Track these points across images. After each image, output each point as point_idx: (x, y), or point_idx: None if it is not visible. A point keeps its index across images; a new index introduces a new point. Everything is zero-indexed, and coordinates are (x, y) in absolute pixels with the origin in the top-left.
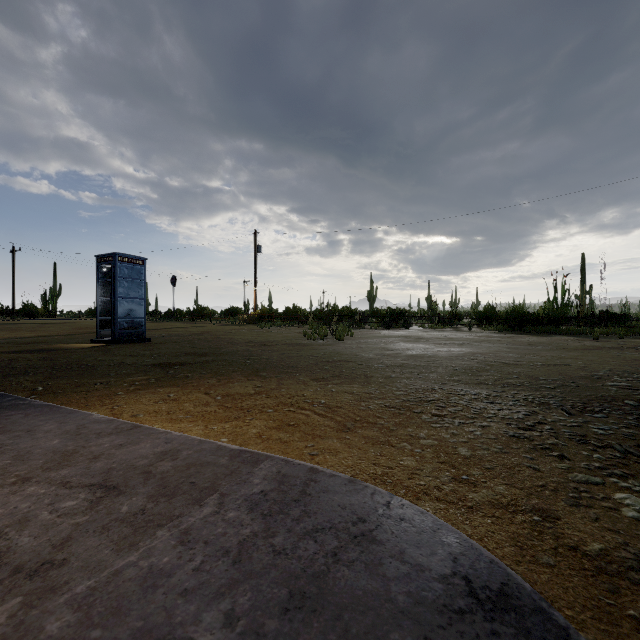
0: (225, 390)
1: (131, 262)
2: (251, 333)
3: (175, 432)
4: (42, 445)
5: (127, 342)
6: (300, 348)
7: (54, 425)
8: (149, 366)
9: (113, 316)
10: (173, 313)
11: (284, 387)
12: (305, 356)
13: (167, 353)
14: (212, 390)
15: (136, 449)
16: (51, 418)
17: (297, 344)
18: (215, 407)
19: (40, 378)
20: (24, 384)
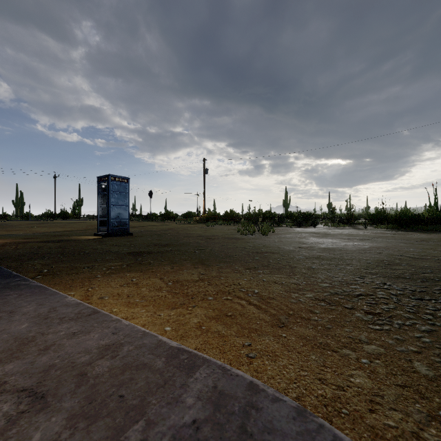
0: (176, 276)
1: (119, 181)
2: (201, 229)
3: (124, 320)
4: (11, 329)
5: (117, 235)
6: (235, 241)
7: (33, 307)
8: (125, 254)
9: (108, 218)
10: (150, 216)
11: (223, 275)
12: (239, 248)
13: (141, 244)
14: (166, 276)
15: (84, 340)
16: (35, 299)
17: (233, 238)
18: (165, 292)
19: (49, 262)
20: (36, 266)
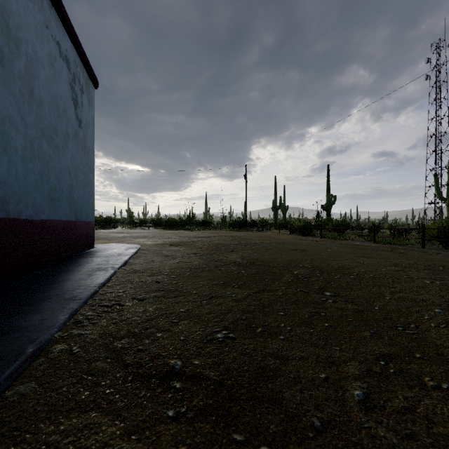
0: None
1: None
2: None
3: None
4: None
5: None
6: None
7: None
8: None
9: None
10: None
11: None
12: None
13: None
14: None
15: None
16: None
17: None
18: None
19: None
20: None
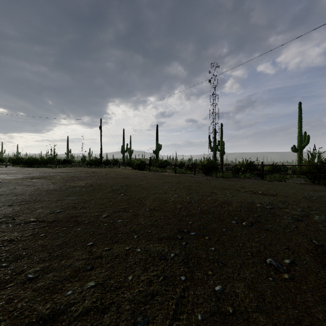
0: None
1: None
2: None
3: None
4: None
5: None
6: None
7: None
8: None
9: None
10: None
11: None
12: None
13: None
14: None
15: None
16: None
17: None
18: None
19: None
20: None
